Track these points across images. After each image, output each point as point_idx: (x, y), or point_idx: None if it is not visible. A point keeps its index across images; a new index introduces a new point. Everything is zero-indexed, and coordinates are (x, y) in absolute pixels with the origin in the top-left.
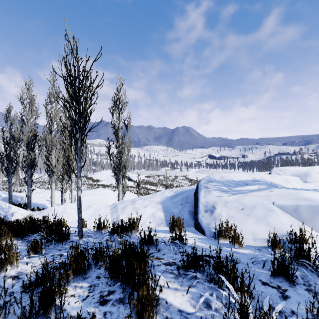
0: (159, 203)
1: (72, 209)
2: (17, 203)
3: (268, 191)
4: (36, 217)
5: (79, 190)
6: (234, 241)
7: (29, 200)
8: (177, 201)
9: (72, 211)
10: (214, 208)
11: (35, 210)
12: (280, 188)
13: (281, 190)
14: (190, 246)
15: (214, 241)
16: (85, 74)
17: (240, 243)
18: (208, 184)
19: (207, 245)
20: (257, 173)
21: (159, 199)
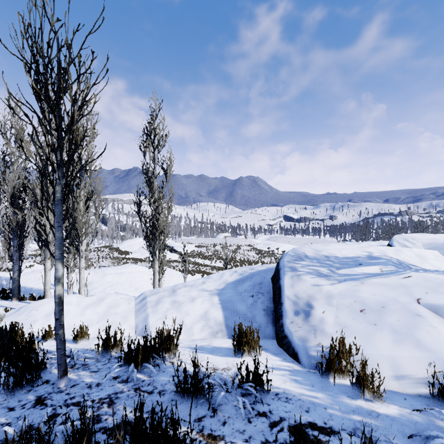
0: (215, 294)
1: (70, 305)
2: (0, 287)
3: (400, 276)
4: (8, 319)
5: (58, 284)
6: (362, 385)
7: (16, 284)
8: (245, 290)
9: (70, 308)
10: (309, 306)
11: (26, 299)
12: (418, 270)
13: (424, 276)
14: (275, 395)
15: (319, 380)
16: (68, 52)
17: (376, 391)
18: (295, 263)
19: (309, 393)
20: (366, 244)
21: (215, 287)
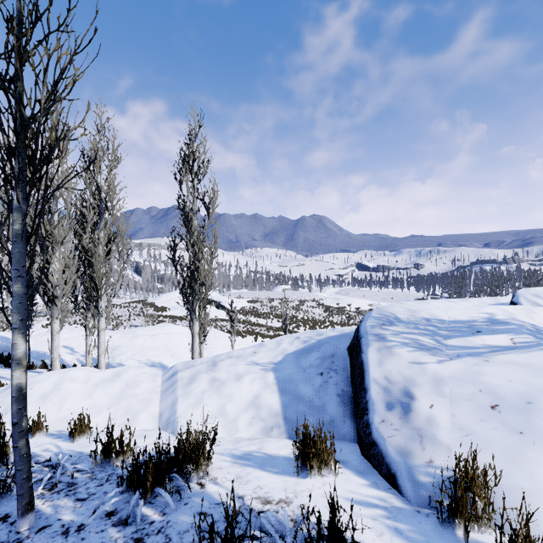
0: (270, 369)
1: (75, 382)
2: (8, 352)
3: None
4: None
5: (17, 368)
6: None
7: None
8: (310, 365)
9: (74, 386)
10: (408, 396)
11: (36, 367)
12: None
13: None
14: None
15: (439, 533)
16: None
17: None
18: (383, 329)
19: None
20: (477, 301)
21: (270, 359)
